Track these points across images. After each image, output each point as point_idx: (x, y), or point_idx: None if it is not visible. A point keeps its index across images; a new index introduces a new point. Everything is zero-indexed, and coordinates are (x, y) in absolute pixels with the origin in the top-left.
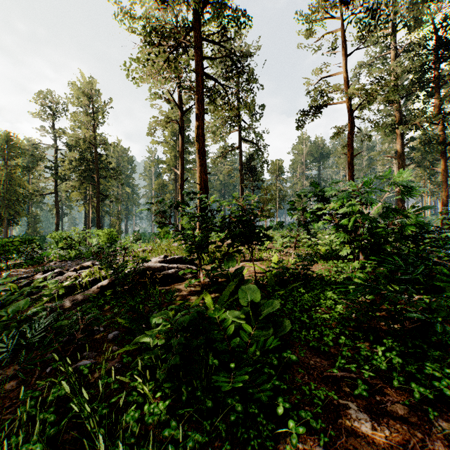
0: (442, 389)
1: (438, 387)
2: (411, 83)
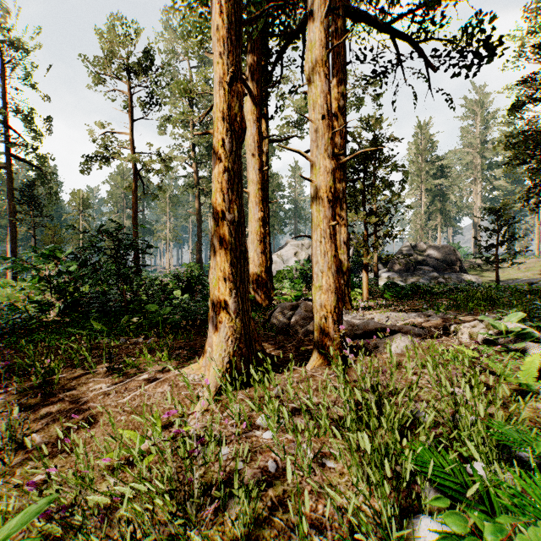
0: (5, 342)
1: (4, 342)
2: (205, 154)
